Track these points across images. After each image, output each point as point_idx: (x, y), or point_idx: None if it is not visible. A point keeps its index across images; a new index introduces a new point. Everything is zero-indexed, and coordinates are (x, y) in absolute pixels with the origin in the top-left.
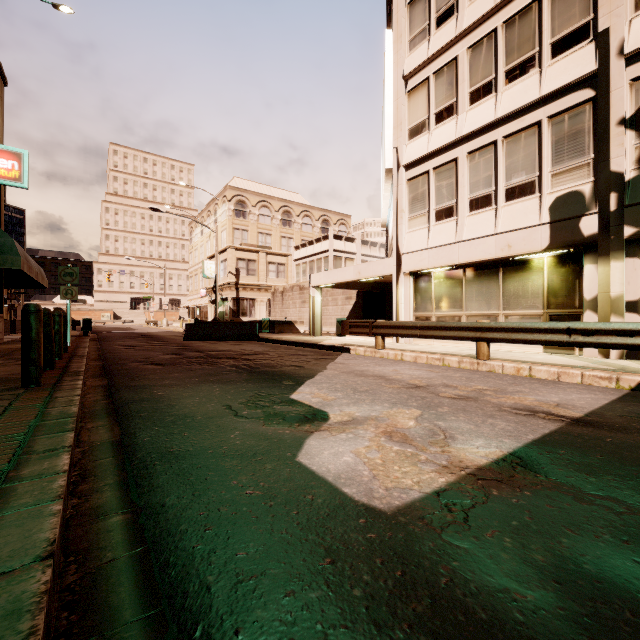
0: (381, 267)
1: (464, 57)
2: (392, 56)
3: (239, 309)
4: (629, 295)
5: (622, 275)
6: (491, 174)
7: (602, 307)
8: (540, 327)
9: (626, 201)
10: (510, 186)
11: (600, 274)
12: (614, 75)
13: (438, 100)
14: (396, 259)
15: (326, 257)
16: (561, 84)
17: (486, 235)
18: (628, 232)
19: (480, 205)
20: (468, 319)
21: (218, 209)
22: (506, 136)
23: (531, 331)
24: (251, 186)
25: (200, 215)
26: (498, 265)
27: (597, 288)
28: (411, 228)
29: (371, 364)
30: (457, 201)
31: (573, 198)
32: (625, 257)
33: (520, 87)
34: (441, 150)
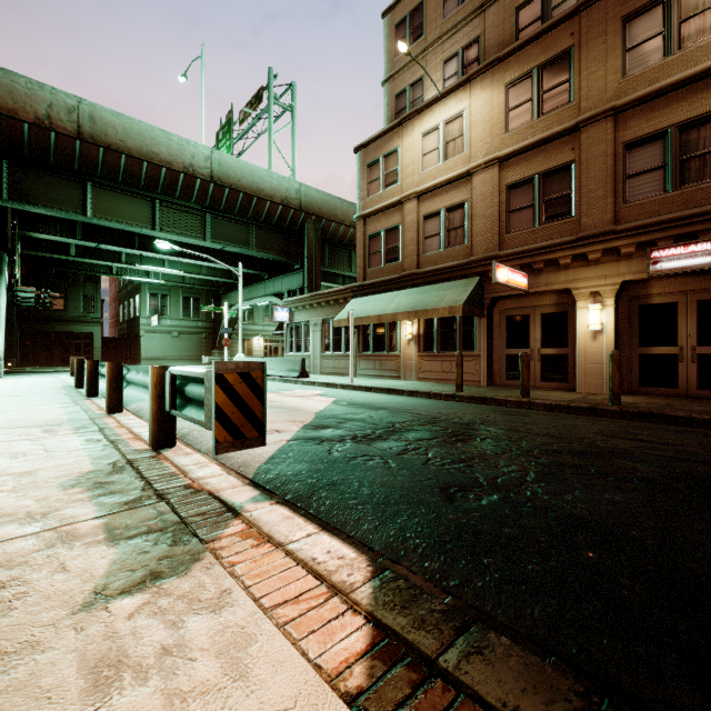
0: None
1: None
2: None
3: None
4: None
5: None
6: None
7: None
8: None
9: None
10: None
11: None
12: None
13: None
14: None
15: None
16: None
17: None
18: None
19: None
20: None
21: None
22: None
23: None
24: None
25: None
26: None
27: None
28: None
29: None
30: None
31: None
32: None
33: None
34: None
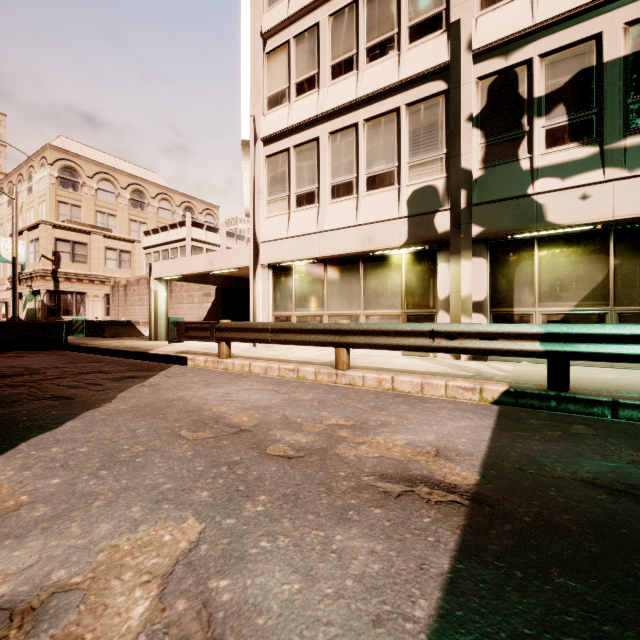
0: (236, 257)
1: (326, 25)
2: (249, 7)
3: (59, 306)
4: (476, 295)
5: (471, 275)
6: (353, 159)
7: (454, 307)
8: (403, 329)
9: (474, 200)
10: (371, 174)
11: (452, 273)
12: (464, 69)
13: (299, 69)
14: (253, 248)
15: (183, 247)
16: (418, 70)
17: (348, 226)
18: (475, 231)
19: (342, 193)
20: (330, 319)
21: (34, 173)
22: (367, 119)
23: (394, 334)
24: (87, 152)
25: (7, 179)
26: (359, 260)
27: (449, 287)
28: (270, 213)
29: (198, 384)
30: (319, 186)
31: (428, 193)
32: (473, 257)
33: (380, 68)
34: (302, 126)
